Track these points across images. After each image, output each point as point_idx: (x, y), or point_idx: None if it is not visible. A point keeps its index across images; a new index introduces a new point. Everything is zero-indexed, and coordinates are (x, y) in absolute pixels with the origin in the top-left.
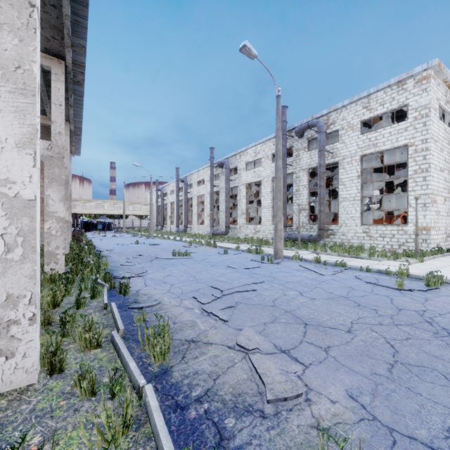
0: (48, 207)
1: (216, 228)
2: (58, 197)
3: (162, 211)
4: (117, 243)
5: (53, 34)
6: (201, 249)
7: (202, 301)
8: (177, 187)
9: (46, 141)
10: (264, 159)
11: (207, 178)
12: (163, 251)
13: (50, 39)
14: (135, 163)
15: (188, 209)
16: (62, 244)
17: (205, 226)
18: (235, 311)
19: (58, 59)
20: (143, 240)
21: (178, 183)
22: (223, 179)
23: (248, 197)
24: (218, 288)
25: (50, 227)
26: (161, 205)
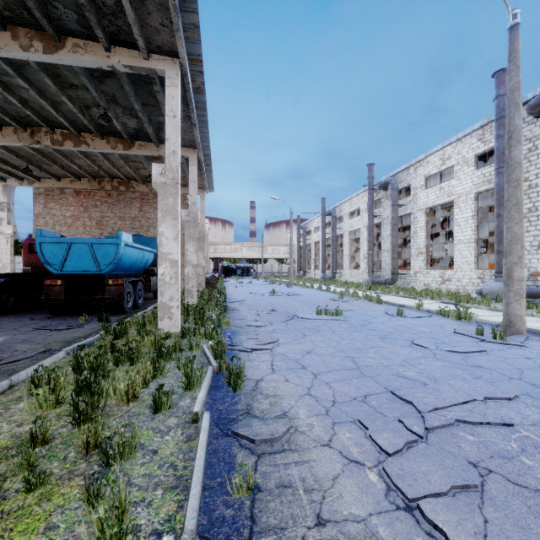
0: (161, 247)
1: (377, 274)
2: (172, 235)
3: (304, 254)
4: (251, 292)
5: (161, 18)
6: (358, 306)
7: (382, 444)
8: (323, 222)
9: (160, 165)
10: (458, 166)
11: (362, 206)
12: (304, 305)
13: (159, 30)
14: (272, 196)
15: (336, 250)
16: (177, 294)
17: (360, 272)
18: (487, 510)
19: (172, 58)
20: (281, 288)
21: (324, 217)
22: (388, 206)
23: (429, 229)
24: (409, 401)
25: (163, 273)
26: (303, 246)
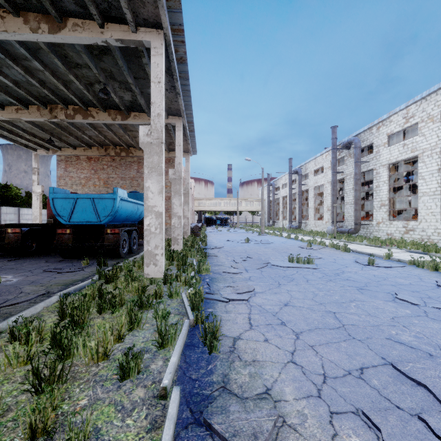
0: (147, 200)
1: (340, 224)
2: (157, 189)
3: (273, 207)
4: (228, 239)
5: None
6: (326, 254)
7: None
8: (290, 179)
9: (146, 126)
10: (423, 123)
11: (326, 164)
12: (276, 252)
13: (145, 2)
14: (246, 158)
15: (302, 203)
16: (161, 243)
17: (324, 222)
18: None
19: (157, 30)
20: (254, 236)
21: (291, 175)
22: (351, 163)
23: (391, 183)
24: (421, 383)
25: (149, 223)
26: (272, 200)
